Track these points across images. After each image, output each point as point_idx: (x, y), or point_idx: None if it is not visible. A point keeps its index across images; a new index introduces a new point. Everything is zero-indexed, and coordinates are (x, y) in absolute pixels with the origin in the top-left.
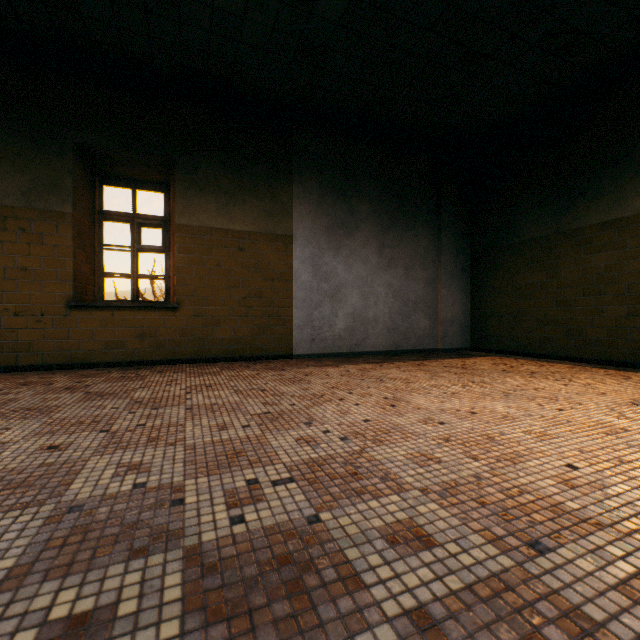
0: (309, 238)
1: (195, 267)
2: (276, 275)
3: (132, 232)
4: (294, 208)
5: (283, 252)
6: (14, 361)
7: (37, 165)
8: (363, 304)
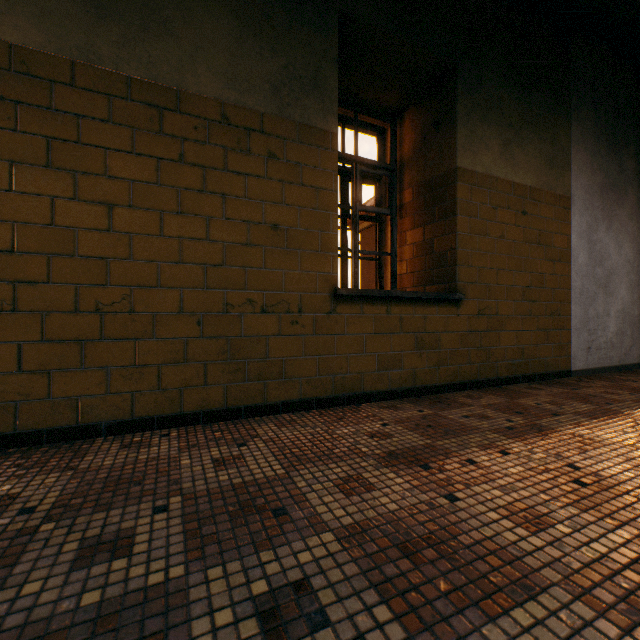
0: (585, 202)
1: (477, 237)
2: (555, 254)
3: (354, 185)
4: (572, 157)
5: (562, 220)
6: (259, 396)
7: (291, 41)
8: (630, 298)
